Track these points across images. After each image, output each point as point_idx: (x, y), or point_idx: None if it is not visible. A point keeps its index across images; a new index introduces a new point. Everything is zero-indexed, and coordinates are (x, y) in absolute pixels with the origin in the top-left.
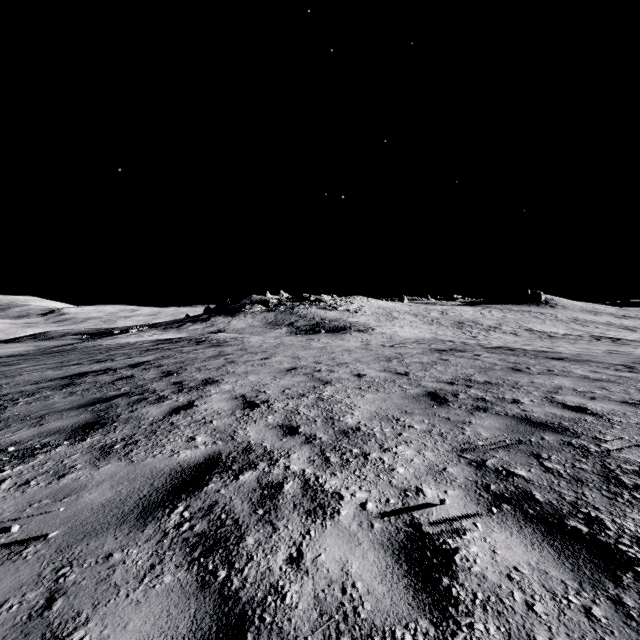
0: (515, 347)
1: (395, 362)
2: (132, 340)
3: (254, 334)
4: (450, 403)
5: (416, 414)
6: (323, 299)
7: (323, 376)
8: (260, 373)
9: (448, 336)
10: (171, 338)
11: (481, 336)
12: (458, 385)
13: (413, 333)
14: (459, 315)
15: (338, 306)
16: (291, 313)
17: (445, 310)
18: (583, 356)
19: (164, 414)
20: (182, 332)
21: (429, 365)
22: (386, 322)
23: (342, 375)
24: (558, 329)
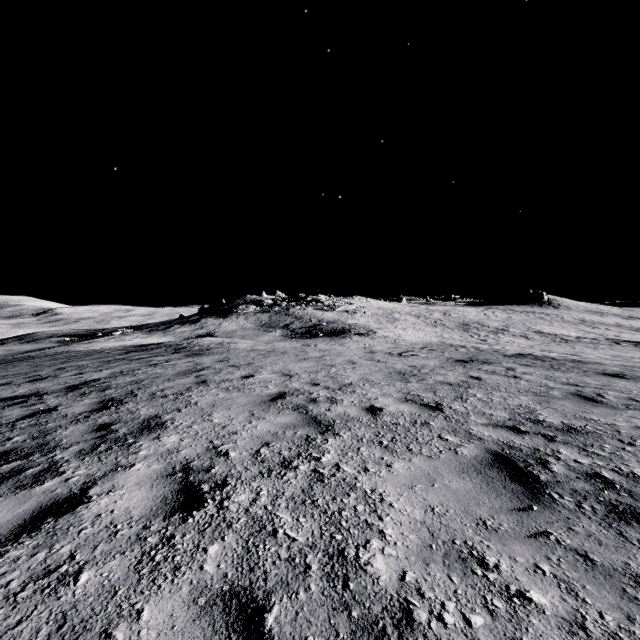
0: (539, 354)
1: (414, 382)
2: (110, 345)
3: (245, 337)
4: (551, 491)
5: (510, 535)
6: (320, 299)
7: (321, 412)
8: (232, 406)
9: (456, 340)
10: (149, 344)
11: (491, 339)
12: (530, 435)
13: (418, 336)
14: (462, 316)
15: (336, 307)
16: (286, 314)
17: (447, 311)
18: (637, 370)
19: (6, 533)
20: (168, 335)
21: (462, 388)
22: (387, 324)
23: (348, 410)
24: (569, 331)
